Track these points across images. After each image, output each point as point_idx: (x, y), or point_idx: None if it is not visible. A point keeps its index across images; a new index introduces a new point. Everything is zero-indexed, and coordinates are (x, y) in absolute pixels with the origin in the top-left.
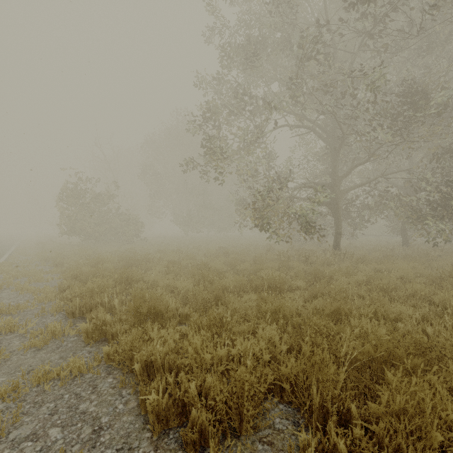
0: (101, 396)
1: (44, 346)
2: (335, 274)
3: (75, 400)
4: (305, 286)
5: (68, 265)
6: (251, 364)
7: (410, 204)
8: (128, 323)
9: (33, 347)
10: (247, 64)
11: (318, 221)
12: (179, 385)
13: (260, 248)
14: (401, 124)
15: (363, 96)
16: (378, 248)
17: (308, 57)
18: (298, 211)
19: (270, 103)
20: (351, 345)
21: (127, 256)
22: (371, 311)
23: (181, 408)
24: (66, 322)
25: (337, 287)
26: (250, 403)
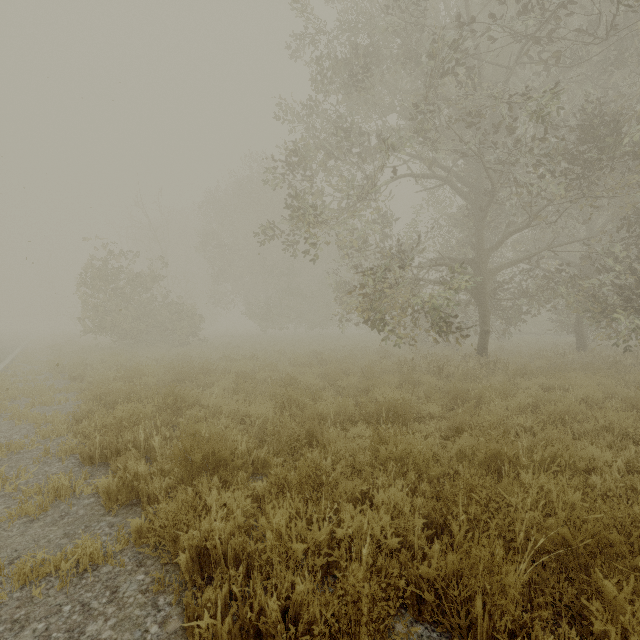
0: (124, 607)
1: (42, 514)
2: (485, 394)
3: (80, 617)
4: (441, 412)
5: (91, 379)
6: (369, 555)
7: (588, 289)
8: (174, 476)
9: (24, 516)
10: (353, 84)
11: (455, 313)
12: (250, 599)
13: (371, 353)
14: (580, 173)
15: (523, 131)
16: (542, 352)
17: (444, 74)
18: (428, 301)
19: (387, 142)
20: (527, 519)
21: (177, 366)
22: (547, 456)
23: (254, 639)
24: (80, 472)
25: (492, 417)
26: (370, 634)
